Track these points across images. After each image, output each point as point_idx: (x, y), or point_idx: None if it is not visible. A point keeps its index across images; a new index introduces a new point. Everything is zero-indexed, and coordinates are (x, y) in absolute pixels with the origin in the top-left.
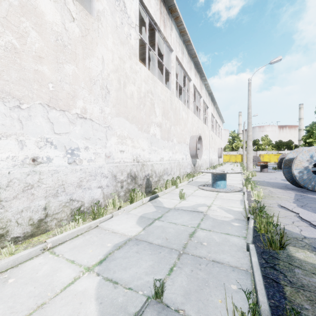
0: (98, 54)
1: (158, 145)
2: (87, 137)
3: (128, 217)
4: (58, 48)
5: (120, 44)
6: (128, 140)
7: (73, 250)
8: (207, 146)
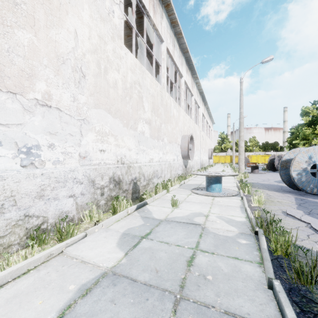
0: (68, 25)
1: (147, 144)
2: (52, 131)
3: (107, 236)
4: (3, 4)
5: (99, 20)
6: (110, 137)
7: (12, 302)
8: (198, 147)
